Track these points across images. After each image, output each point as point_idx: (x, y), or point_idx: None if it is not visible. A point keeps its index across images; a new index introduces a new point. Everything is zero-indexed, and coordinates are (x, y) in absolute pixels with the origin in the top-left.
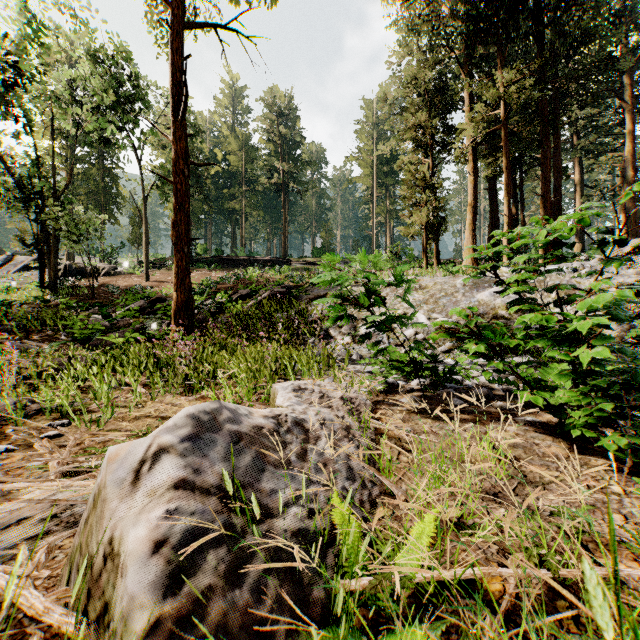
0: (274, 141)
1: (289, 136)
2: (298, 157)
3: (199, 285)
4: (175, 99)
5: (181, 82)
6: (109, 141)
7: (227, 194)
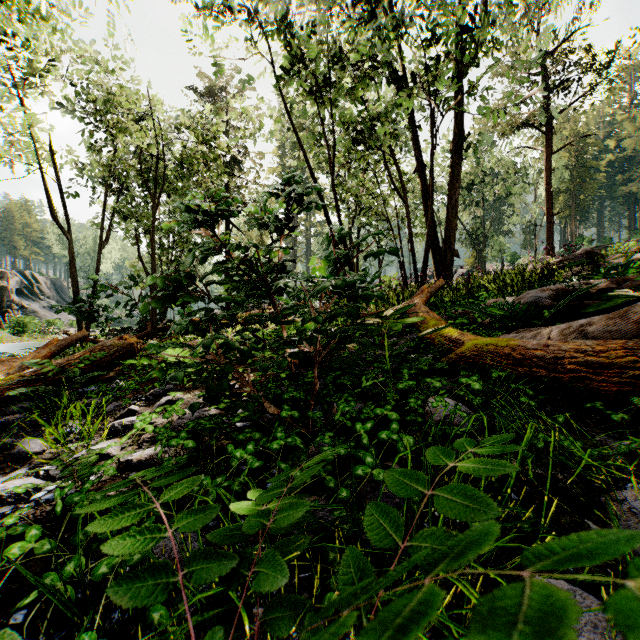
0: None
1: None
2: None
3: None
4: (547, 191)
5: (550, 182)
6: (511, 194)
7: (618, 181)
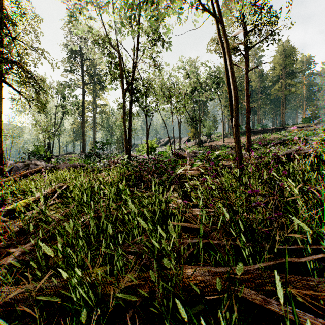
0: (276, 68)
1: (286, 64)
2: (292, 71)
3: (245, 142)
4: (246, 93)
5: (248, 88)
6: (213, 98)
7: (250, 101)
